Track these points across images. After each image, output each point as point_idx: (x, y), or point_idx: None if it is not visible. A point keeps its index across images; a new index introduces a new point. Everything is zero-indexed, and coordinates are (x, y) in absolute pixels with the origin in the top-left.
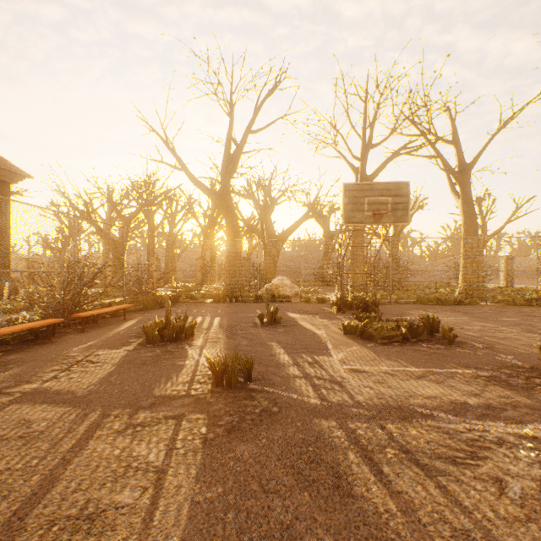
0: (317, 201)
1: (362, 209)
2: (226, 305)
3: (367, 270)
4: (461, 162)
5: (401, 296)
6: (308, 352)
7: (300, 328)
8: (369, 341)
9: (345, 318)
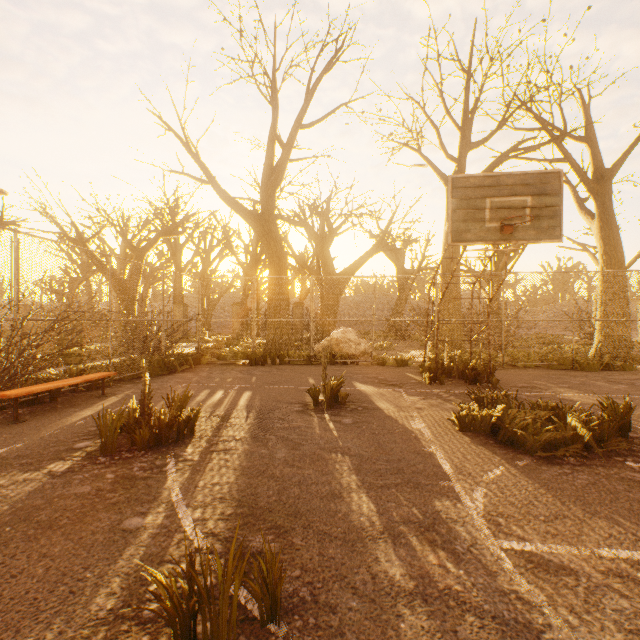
0: (388, 232)
1: (480, 217)
2: (266, 369)
3: (472, 319)
4: (599, 167)
5: (517, 356)
6: (409, 487)
7: (380, 416)
8: (517, 453)
9: (447, 394)
